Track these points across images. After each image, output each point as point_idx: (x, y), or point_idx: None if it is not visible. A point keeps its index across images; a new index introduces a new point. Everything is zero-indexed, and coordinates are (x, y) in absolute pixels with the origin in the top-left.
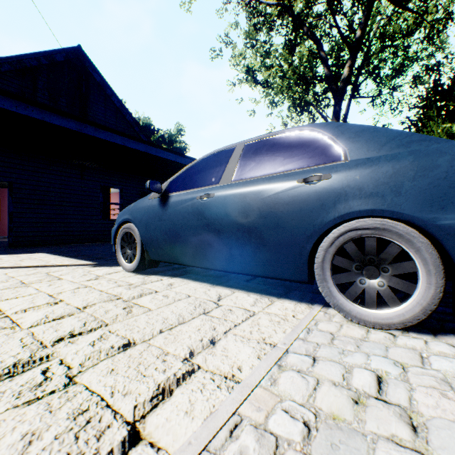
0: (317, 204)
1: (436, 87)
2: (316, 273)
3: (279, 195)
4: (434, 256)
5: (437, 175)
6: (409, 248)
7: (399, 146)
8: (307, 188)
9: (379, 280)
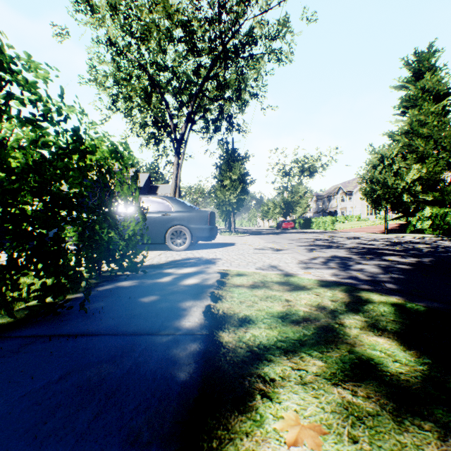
0: (167, 222)
1: (227, 152)
2: (167, 240)
3: (156, 218)
4: (189, 234)
5: (190, 217)
6: (186, 232)
7: (185, 209)
8: (164, 217)
9: (181, 240)
